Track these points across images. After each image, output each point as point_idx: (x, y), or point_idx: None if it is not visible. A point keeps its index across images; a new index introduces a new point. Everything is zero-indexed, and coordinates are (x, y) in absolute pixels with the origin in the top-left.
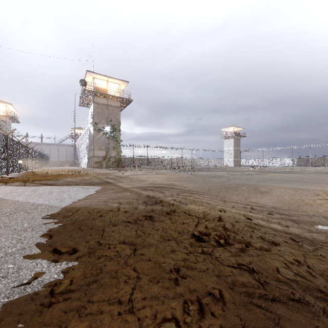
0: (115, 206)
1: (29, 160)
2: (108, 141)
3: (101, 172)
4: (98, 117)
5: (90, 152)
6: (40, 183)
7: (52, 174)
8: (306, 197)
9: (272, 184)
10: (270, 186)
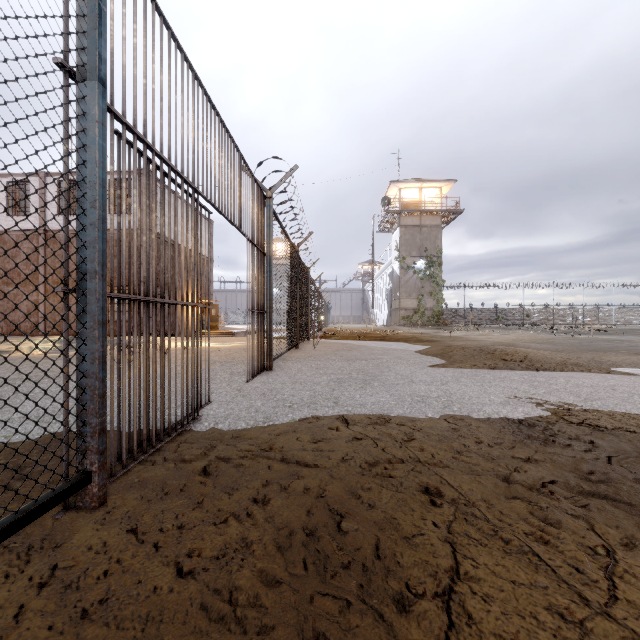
0: (453, 350)
1: (323, 315)
2: (422, 283)
3: (417, 332)
4: (405, 248)
5: (394, 302)
6: (368, 339)
7: (356, 333)
8: None
9: None
10: None
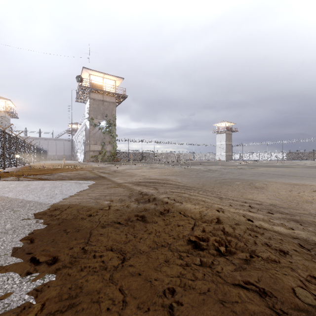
0: (105, 204)
1: (27, 154)
2: (104, 135)
3: (97, 167)
4: (94, 113)
5: (87, 146)
6: (34, 178)
7: (48, 168)
8: (304, 193)
9: (266, 179)
10: (264, 181)
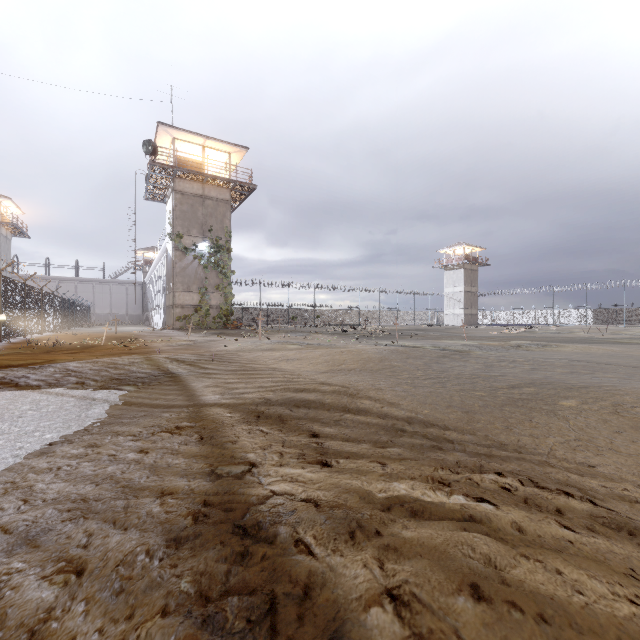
0: (22, 615)
1: (34, 314)
2: (206, 273)
3: (181, 342)
4: (183, 223)
5: (168, 296)
6: None
7: (71, 346)
8: None
9: (635, 386)
10: None
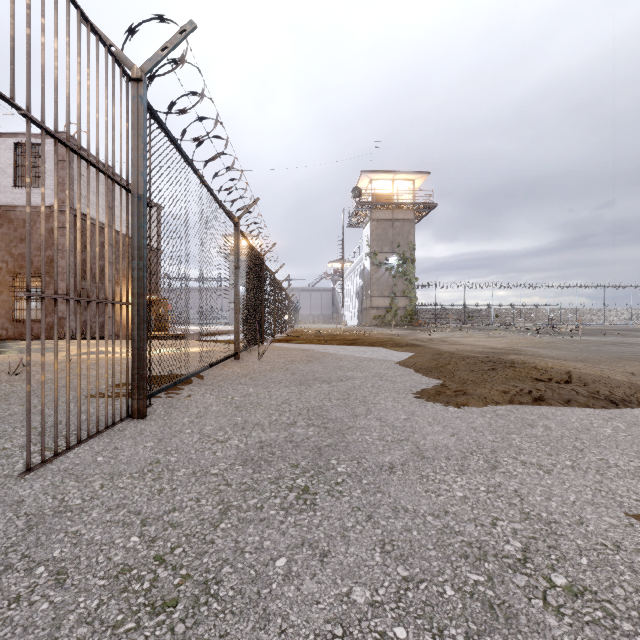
0: (451, 362)
1: (289, 315)
2: (394, 281)
3: (391, 333)
4: (377, 243)
5: (365, 301)
6: (336, 343)
7: (324, 334)
8: None
9: None
10: None
